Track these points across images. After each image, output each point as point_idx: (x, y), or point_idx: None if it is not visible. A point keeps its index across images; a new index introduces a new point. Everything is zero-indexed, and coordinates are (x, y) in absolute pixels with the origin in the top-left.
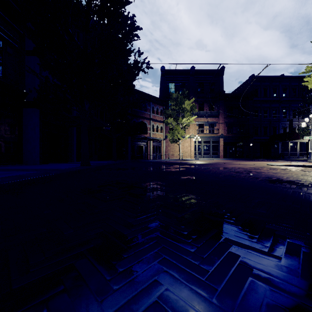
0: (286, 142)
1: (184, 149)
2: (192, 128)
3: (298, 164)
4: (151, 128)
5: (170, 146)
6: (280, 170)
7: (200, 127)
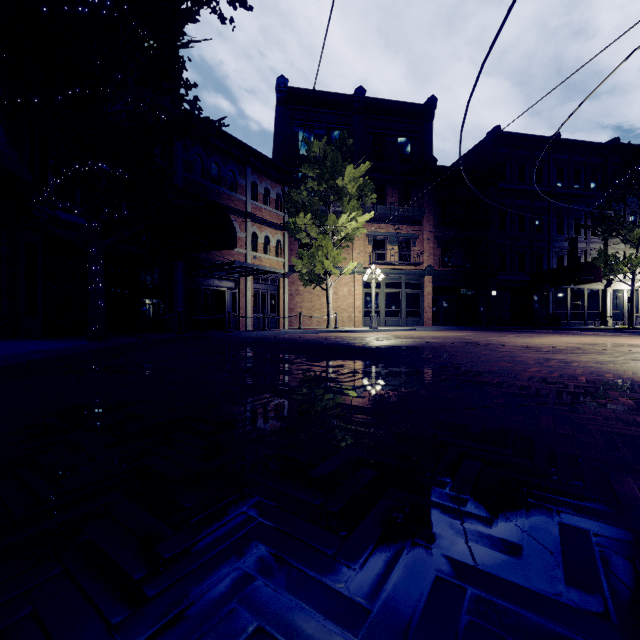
0: (563, 289)
1: (337, 302)
2: (358, 248)
3: None
4: (250, 243)
5: (301, 294)
6: None
7: (378, 247)
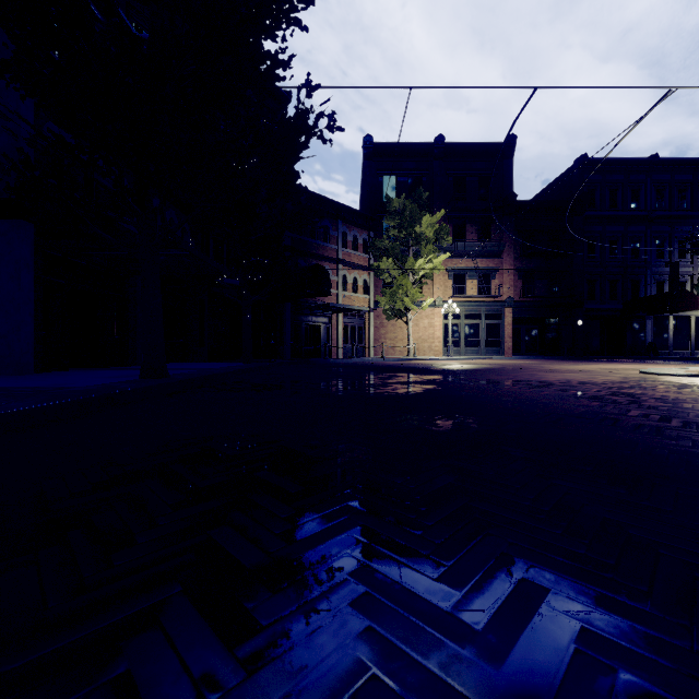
0: (664, 317)
1: (418, 333)
2: (438, 283)
3: None
4: (341, 284)
5: (385, 326)
6: None
7: (458, 281)
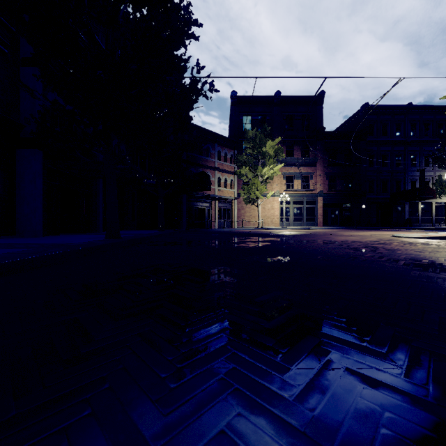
0: (416, 203)
1: (264, 213)
2: (277, 182)
3: (440, 235)
4: (217, 183)
5: (244, 209)
6: (422, 245)
7: (289, 181)
